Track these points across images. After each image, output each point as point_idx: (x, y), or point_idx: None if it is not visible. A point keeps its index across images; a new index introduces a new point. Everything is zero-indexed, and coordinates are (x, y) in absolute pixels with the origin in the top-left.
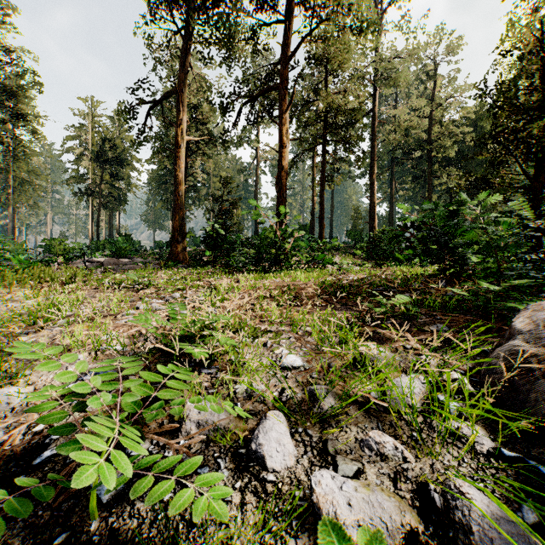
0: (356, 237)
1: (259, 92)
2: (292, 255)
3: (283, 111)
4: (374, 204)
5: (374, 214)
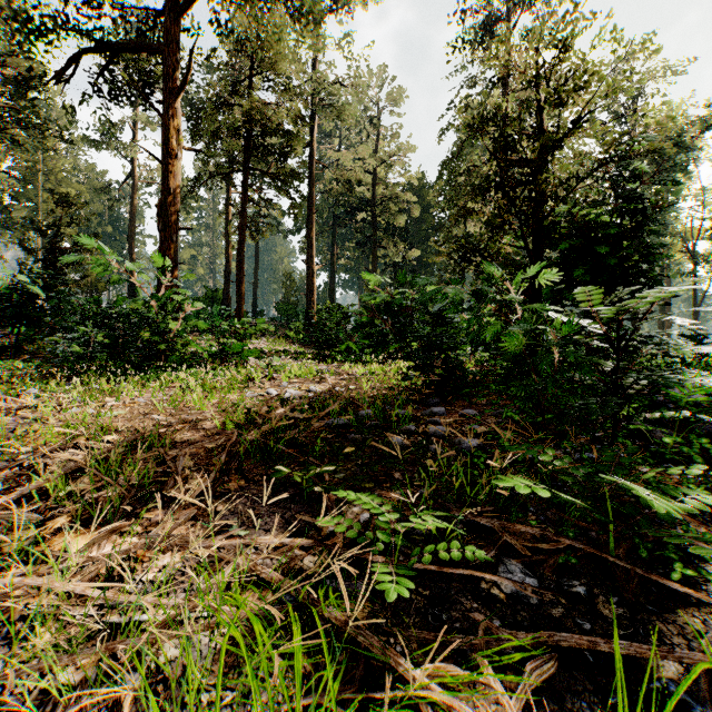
0: (289, 312)
1: (123, 47)
2: (184, 343)
3: (173, 96)
4: (313, 271)
5: (313, 284)
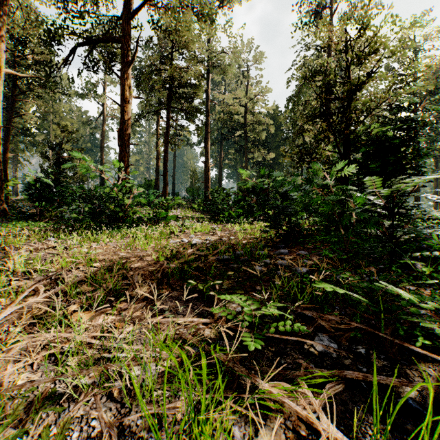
0: (194, 193)
1: (99, 39)
2: (134, 212)
3: (126, 67)
4: (208, 168)
5: (208, 175)
